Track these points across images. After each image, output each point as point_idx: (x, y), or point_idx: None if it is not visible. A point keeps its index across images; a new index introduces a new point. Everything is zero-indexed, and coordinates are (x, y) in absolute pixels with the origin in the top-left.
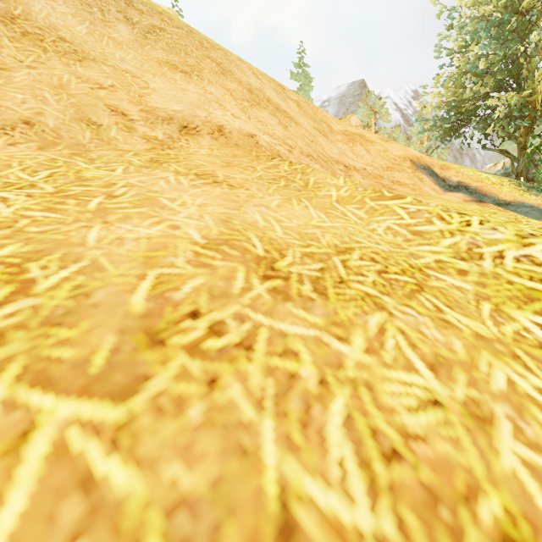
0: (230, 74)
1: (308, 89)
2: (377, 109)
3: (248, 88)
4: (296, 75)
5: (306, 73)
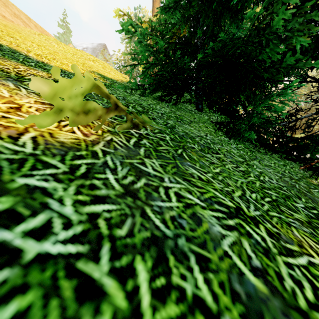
0: (8, 7)
1: (69, 35)
2: (108, 59)
3: (14, 13)
4: (62, 26)
5: (68, 27)
